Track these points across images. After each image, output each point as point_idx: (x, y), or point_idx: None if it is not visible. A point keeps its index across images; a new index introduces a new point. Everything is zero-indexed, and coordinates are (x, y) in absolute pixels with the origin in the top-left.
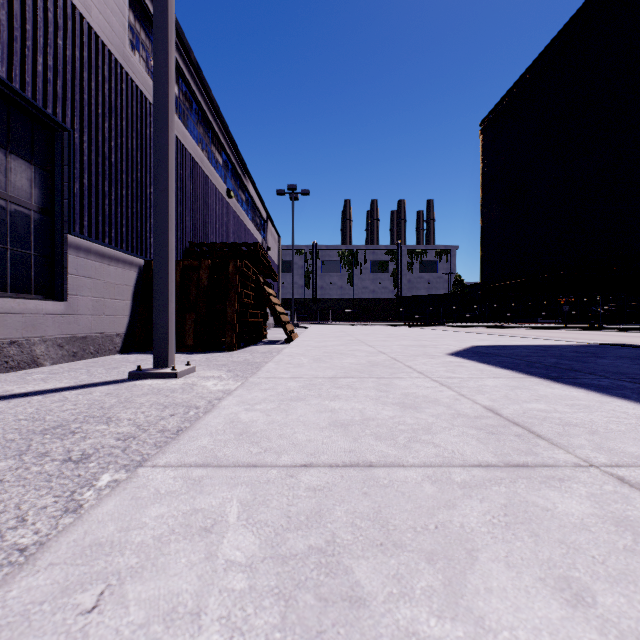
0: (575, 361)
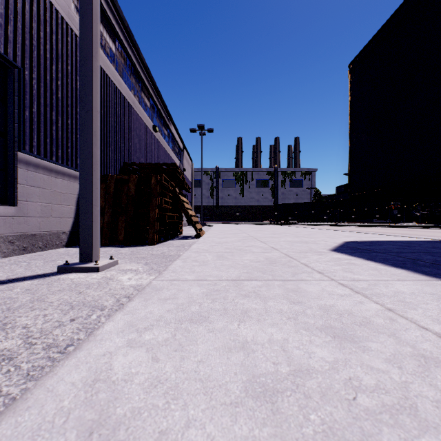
0: None
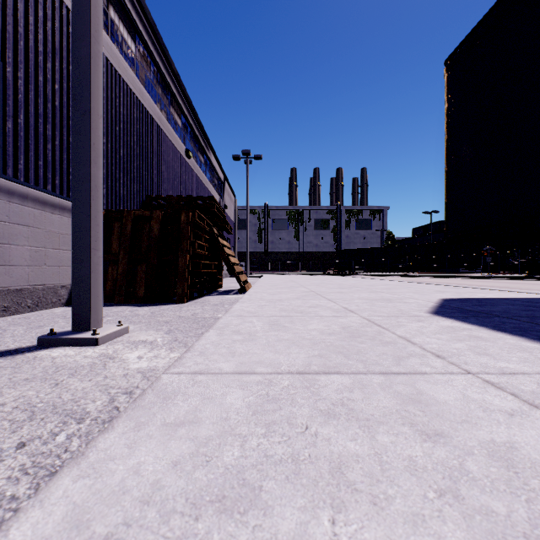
0: None
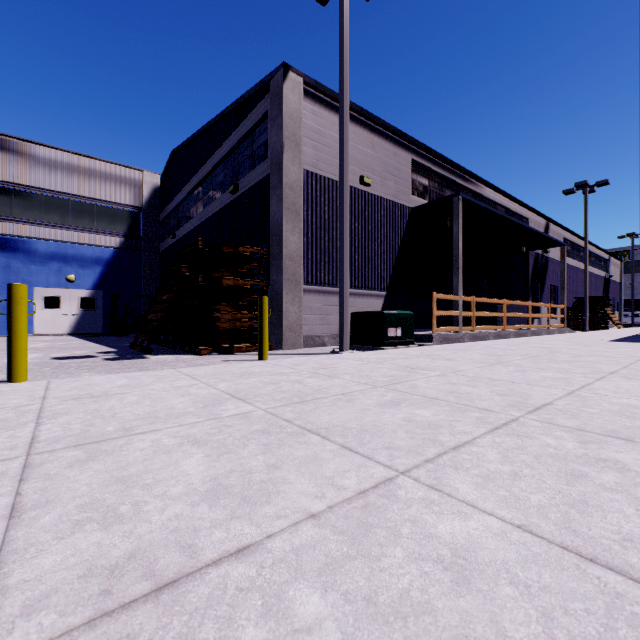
0: None
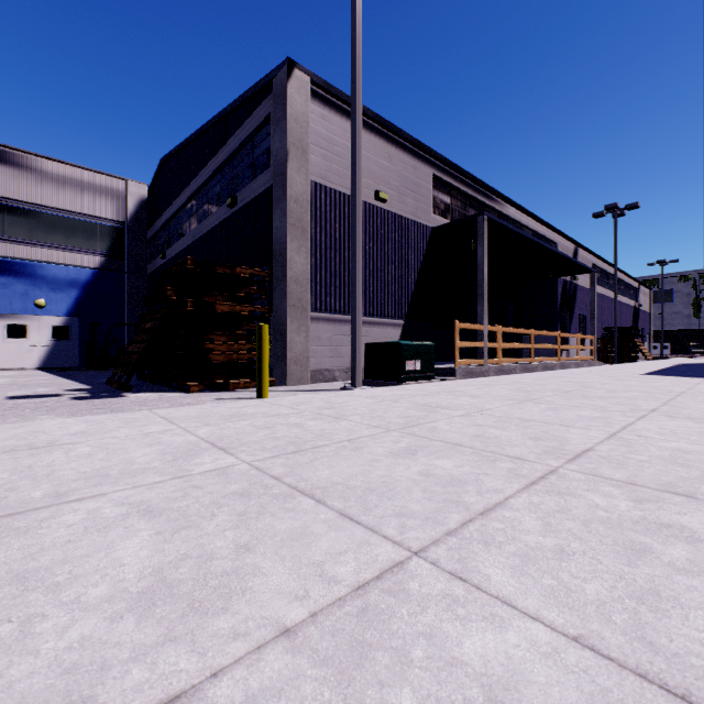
0: None
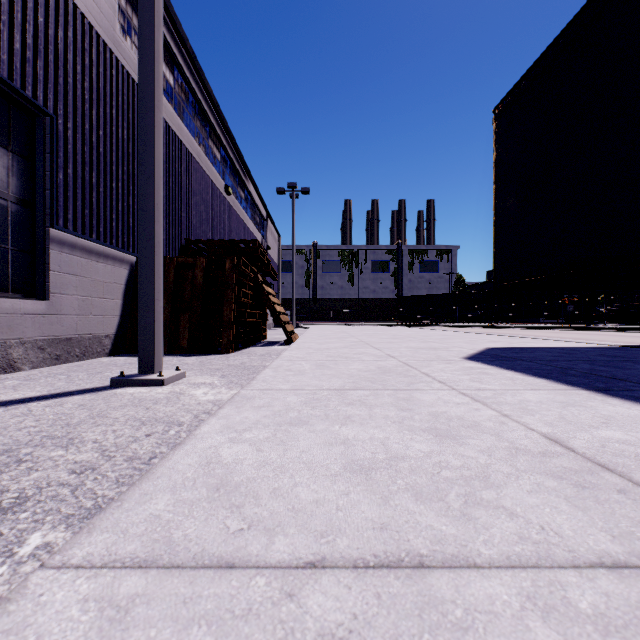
0: (612, 367)
